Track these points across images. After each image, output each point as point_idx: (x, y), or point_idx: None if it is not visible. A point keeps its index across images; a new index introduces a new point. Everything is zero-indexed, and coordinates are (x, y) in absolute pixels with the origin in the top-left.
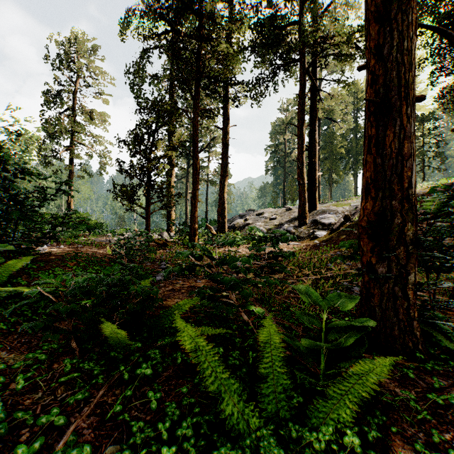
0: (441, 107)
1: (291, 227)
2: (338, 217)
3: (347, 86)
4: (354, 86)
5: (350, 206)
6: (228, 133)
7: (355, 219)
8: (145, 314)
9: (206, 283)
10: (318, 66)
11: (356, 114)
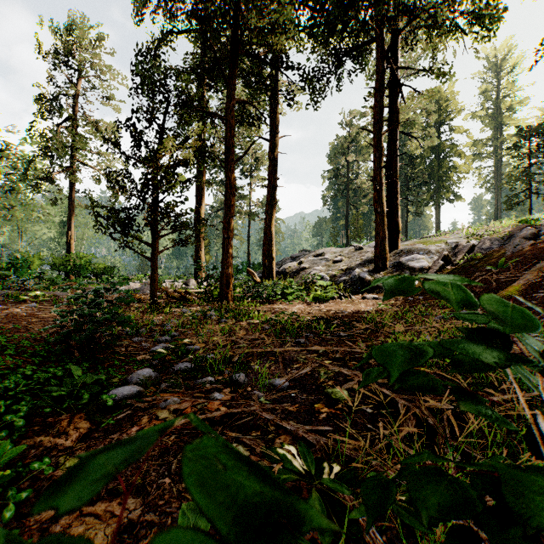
0: None
1: (366, 272)
2: (432, 258)
3: (443, 77)
4: (452, 76)
5: (447, 244)
6: (276, 146)
7: (460, 261)
8: None
9: (231, 410)
10: (403, 47)
11: (438, 129)
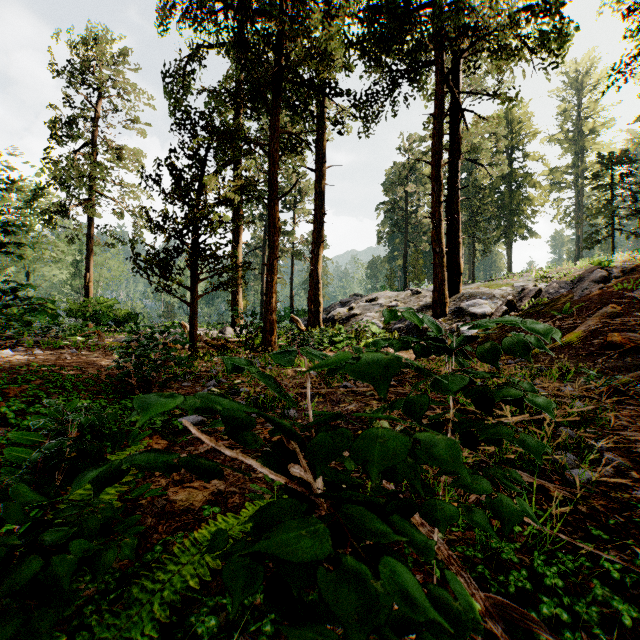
0: (635, 144)
1: None
2: (496, 304)
3: (509, 102)
4: (519, 101)
5: (513, 287)
6: (323, 177)
7: (525, 307)
8: (80, 589)
9: None
10: (464, 70)
11: (510, 155)
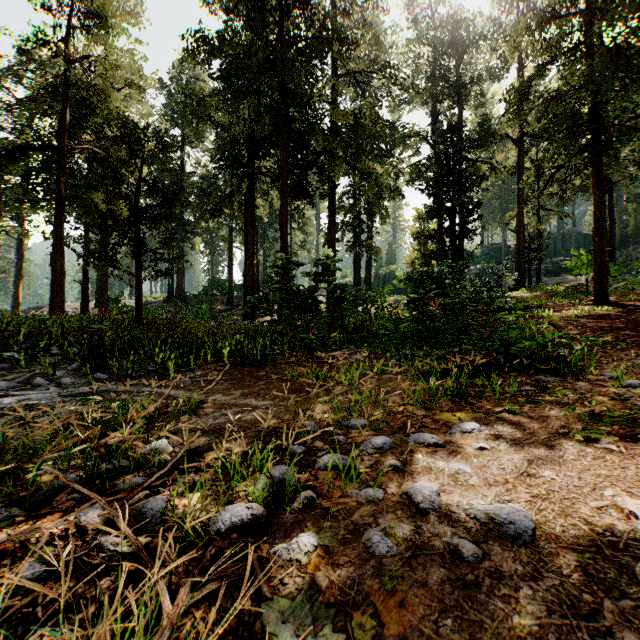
0: None
1: None
2: None
3: None
4: None
5: None
6: (24, 244)
7: None
8: None
9: None
10: None
11: None
